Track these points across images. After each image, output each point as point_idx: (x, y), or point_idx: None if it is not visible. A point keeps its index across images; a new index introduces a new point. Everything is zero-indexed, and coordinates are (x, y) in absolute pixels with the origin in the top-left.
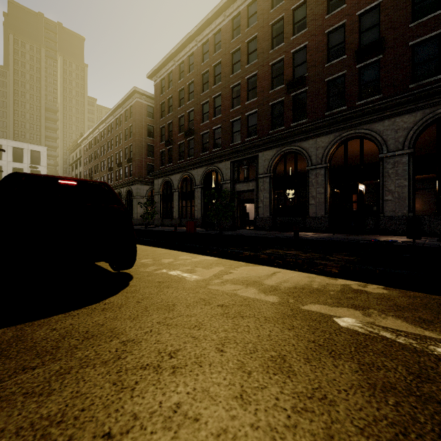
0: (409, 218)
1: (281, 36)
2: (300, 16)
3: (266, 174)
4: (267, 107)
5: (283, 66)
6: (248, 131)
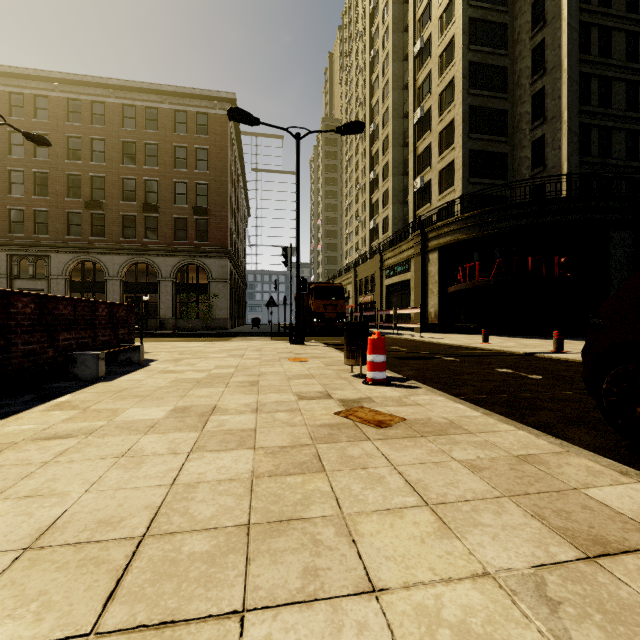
0: (173, 319)
1: (78, 144)
2: (98, 147)
3: (61, 276)
4: (62, 212)
5: (81, 181)
6: (36, 227)
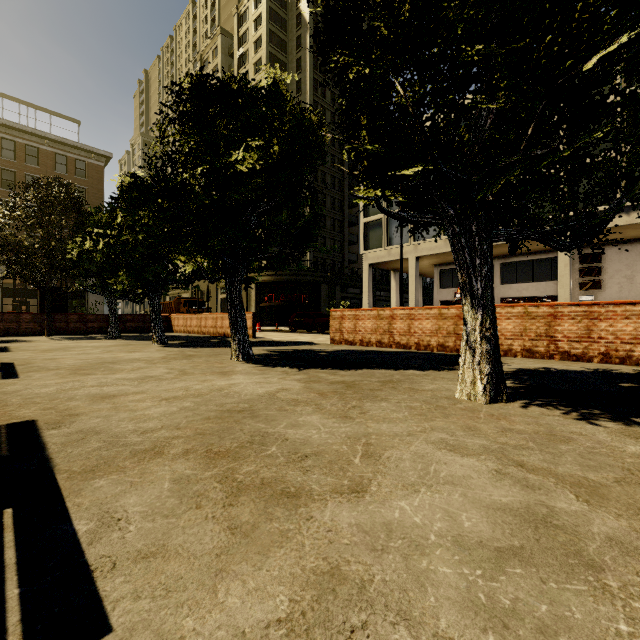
0: None
1: None
2: None
3: None
4: None
5: None
6: None
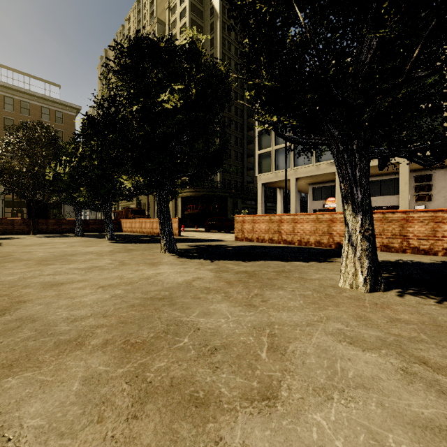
0: None
1: None
2: None
3: None
4: None
5: None
6: None
